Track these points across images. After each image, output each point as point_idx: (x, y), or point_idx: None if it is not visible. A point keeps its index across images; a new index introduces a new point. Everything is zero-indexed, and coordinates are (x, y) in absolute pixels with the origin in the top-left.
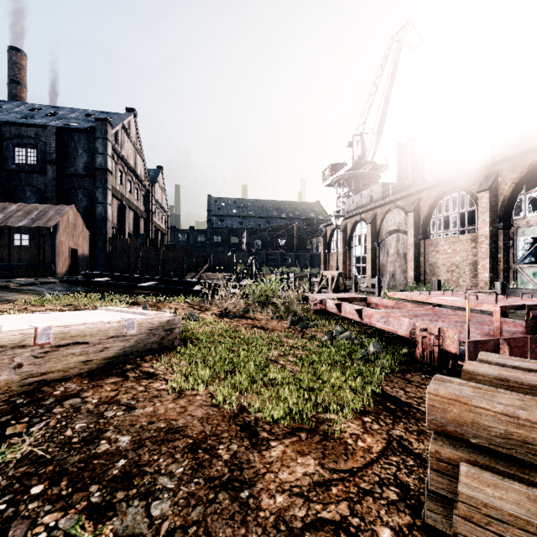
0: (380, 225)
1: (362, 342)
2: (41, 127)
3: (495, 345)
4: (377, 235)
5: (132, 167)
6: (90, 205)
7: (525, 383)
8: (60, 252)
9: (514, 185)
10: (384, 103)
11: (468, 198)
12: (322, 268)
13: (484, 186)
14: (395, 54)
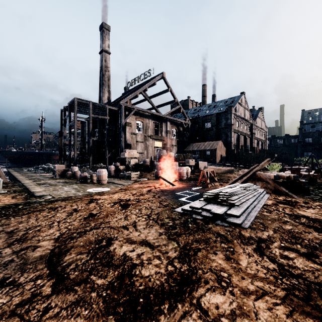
0: None
1: None
2: (212, 115)
3: None
4: None
5: (242, 117)
6: (226, 138)
7: None
8: (217, 156)
9: None
10: None
11: None
12: None
13: None
14: None
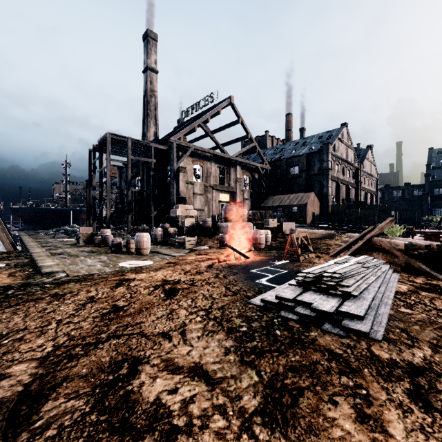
0: None
1: None
2: (300, 156)
3: None
4: None
5: (344, 159)
6: (320, 189)
7: None
8: (308, 214)
9: None
10: None
11: None
12: None
13: None
14: None
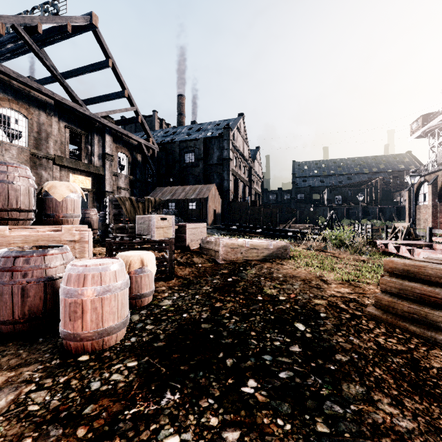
0: None
1: None
2: (196, 140)
3: None
4: None
5: (241, 153)
6: (220, 182)
7: (429, 262)
8: (209, 212)
9: None
10: None
11: None
12: (407, 220)
13: None
14: None
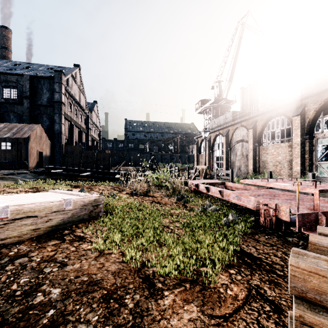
0: (231, 137)
1: (224, 213)
2: (20, 75)
3: (316, 216)
4: (230, 143)
5: (77, 101)
6: (51, 125)
7: None
8: (31, 154)
9: (316, 112)
10: (233, 62)
11: (286, 120)
12: (195, 163)
13: (297, 113)
14: (240, 32)
